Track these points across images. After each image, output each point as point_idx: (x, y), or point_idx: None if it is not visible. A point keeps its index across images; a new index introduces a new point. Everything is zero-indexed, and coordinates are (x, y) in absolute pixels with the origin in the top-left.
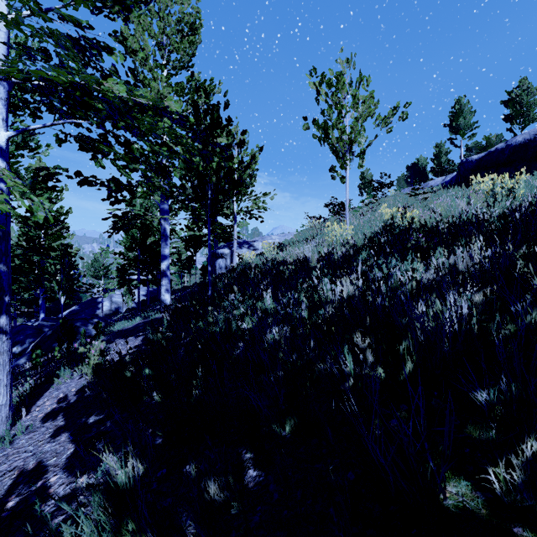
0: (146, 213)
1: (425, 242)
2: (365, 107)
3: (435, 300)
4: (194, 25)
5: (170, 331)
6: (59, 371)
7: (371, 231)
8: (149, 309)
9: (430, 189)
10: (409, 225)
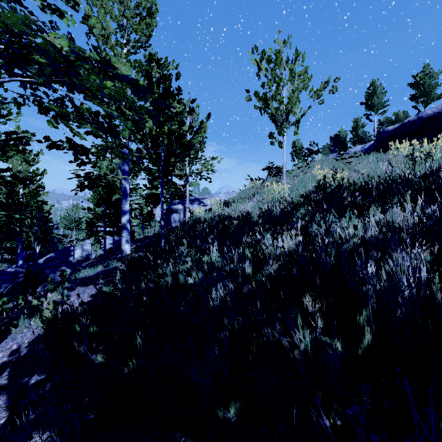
0: (107, 173)
1: (361, 200)
2: (300, 82)
3: (389, 262)
4: (150, 10)
5: (123, 281)
6: (19, 319)
7: (305, 190)
8: (112, 257)
9: (351, 155)
10: (340, 184)
